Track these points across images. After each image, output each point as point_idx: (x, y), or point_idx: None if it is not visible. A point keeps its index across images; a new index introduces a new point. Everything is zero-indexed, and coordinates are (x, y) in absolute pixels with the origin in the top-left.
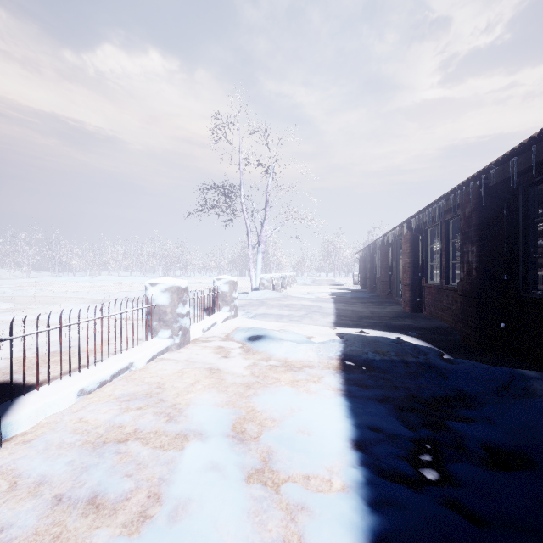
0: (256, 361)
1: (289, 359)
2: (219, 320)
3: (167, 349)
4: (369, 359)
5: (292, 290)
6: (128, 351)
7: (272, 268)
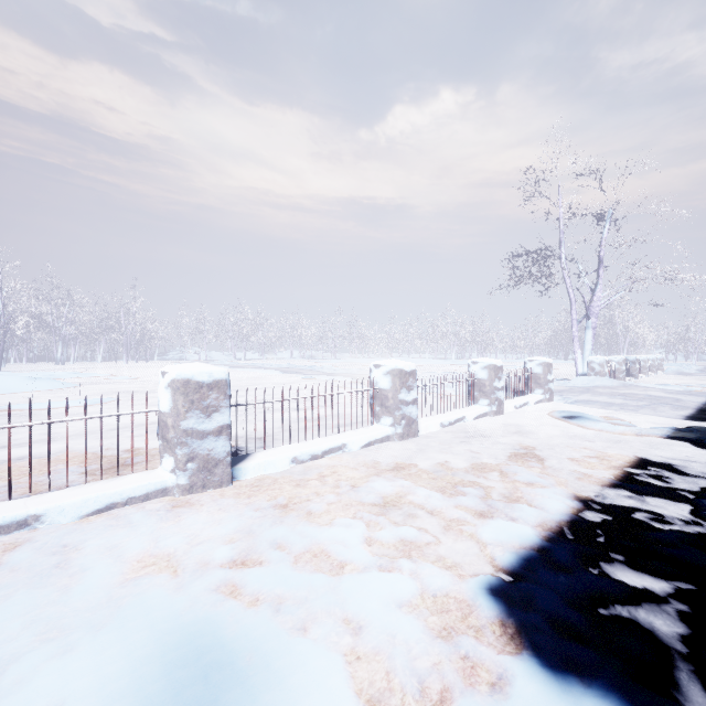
0: (566, 429)
1: (601, 432)
2: (531, 400)
3: (486, 414)
4: (702, 443)
5: (648, 380)
6: (459, 410)
7: (622, 348)
